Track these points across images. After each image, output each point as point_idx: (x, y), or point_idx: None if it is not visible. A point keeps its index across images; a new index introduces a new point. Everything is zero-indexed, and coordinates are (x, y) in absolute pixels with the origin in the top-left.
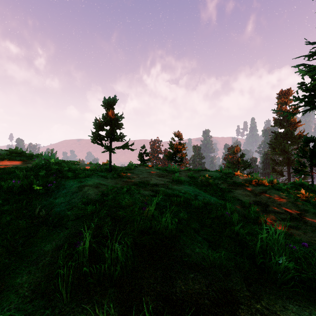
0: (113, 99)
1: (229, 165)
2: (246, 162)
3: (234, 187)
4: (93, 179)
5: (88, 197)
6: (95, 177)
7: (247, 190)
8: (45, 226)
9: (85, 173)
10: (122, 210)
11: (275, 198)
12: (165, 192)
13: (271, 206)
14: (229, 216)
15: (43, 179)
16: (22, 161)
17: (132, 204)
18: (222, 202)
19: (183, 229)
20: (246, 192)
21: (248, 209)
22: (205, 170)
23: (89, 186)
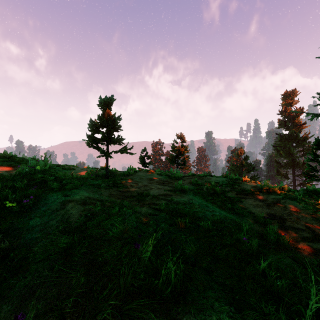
0: (110, 99)
1: (233, 167)
2: (250, 165)
3: (244, 196)
4: (82, 191)
5: (69, 219)
6: (86, 187)
7: (258, 200)
8: (3, 265)
9: (73, 184)
10: (108, 243)
11: (291, 210)
12: (167, 208)
13: (288, 220)
14: (247, 241)
15: (21, 192)
16: (9, 167)
17: (122, 233)
18: (233, 216)
19: (192, 276)
20: (257, 202)
21: (263, 225)
22: (210, 175)
23: (74, 202)
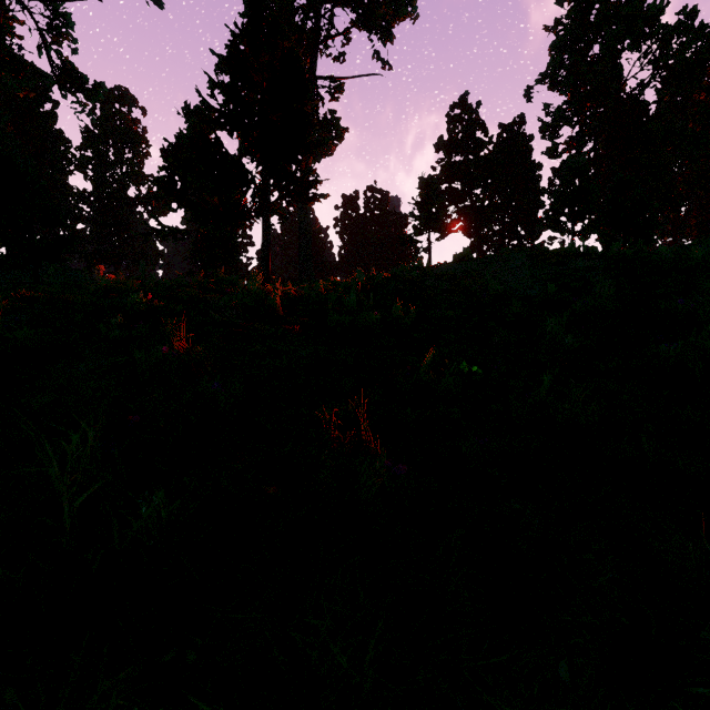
0: None
1: None
2: None
3: None
4: None
5: None
6: None
7: None
8: None
9: None
10: None
11: None
12: None
13: None
14: None
15: None
16: None
17: None
18: None
19: None
20: None
21: None
22: None
23: None
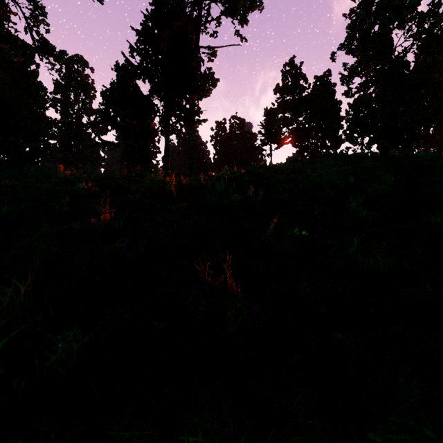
0: None
1: None
2: None
3: None
4: None
5: None
6: None
7: None
8: None
9: None
10: None
11: None
12: None
13: None
14: None
15: None
16: None
17: None
18: None
19: None
20: None
21: None
22: None
23: None
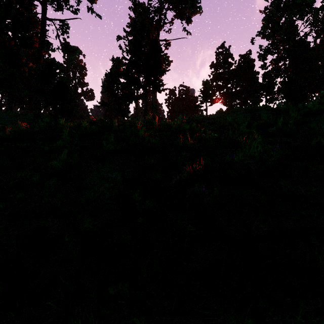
0: None
1: None
2: None
3: None
4: None
5: None
6: None
7: None
8: None
9: None
10: None
11: None
12: None
13: None
14: None
15: None
16: None
17: None
18: None
19: None
20: None
21: None
22: None
23: None
